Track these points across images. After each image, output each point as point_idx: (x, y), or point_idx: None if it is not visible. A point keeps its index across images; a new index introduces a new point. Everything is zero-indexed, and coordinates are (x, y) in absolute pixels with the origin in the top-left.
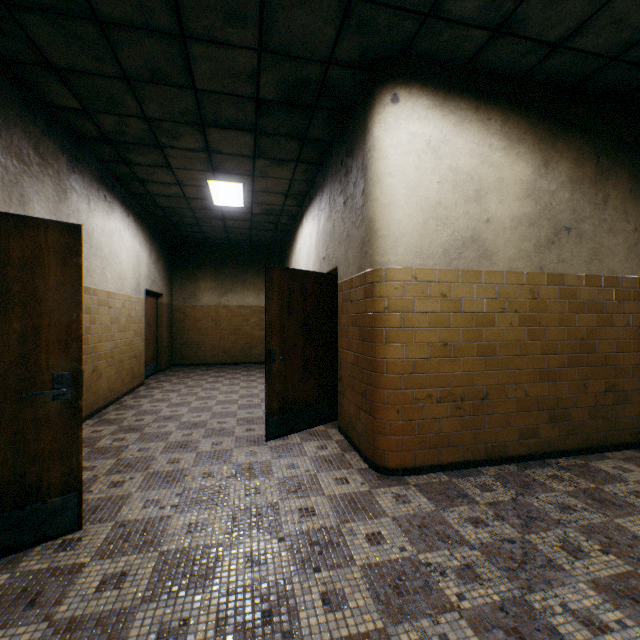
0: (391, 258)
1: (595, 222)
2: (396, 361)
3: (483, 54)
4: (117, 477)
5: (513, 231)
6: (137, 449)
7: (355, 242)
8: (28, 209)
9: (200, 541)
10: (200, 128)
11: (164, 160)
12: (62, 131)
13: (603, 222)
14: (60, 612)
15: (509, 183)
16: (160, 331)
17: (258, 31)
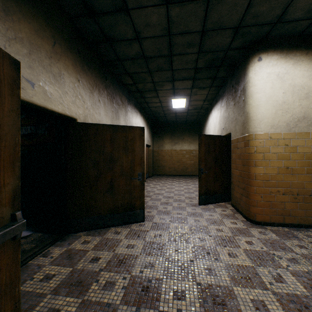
0: (257, 129)
1: None
2: (260, 174)
3: (309, 28)
4: (148, 210)
5: None
6: (151, 202)
7: (239, 122)
8: (119, 120)
9: (181, 231)
10: (171, 82)
11: (156, 95)
12: (126, 91)
13: None
14: (146, 239)
15: None
16: (149, 160)
17: (198, 47)
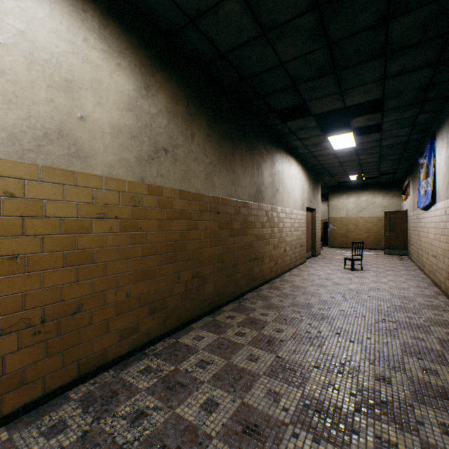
0: None
1: (186, 150)
2: None
3: None
4: None
5: (114, 138)
6: None
7: None
8: None
9: None
10: None
11: None
12: None
13: (192, 152)
14: None
15: (110, 89)
16: None
17: None
